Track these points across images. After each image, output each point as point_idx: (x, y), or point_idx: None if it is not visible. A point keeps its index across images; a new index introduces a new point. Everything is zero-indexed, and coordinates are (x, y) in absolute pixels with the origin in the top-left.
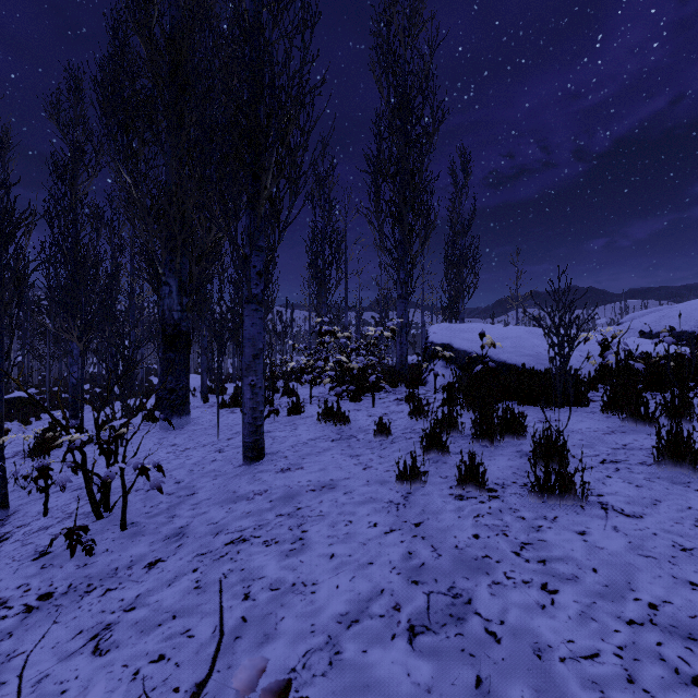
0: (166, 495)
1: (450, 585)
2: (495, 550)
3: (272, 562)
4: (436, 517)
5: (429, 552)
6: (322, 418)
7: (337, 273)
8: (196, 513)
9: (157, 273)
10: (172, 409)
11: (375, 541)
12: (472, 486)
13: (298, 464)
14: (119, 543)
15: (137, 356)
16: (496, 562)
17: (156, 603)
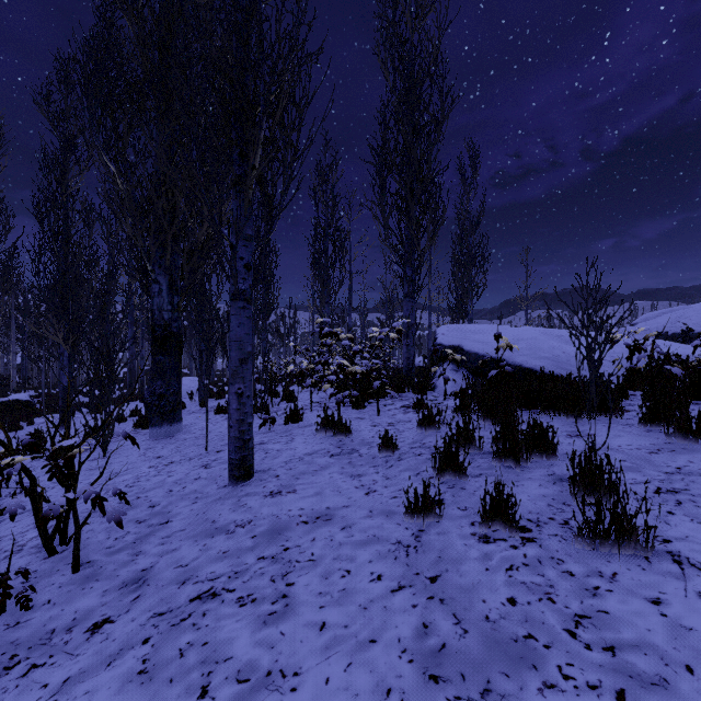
0: (135, 523)
1: (484, 686)
2: (541, 625)
3: (244, 632)
4: (457, 568)
5: (450, 625)
6: (321, 428)
7: (341, 272)
8: (165, 549)
9: (146, 270)
10: (162, 416)
11: (379, 604)
12: (500, 524)
13: (290, 485)
14: (66, 591)
15: (139, 357)
16: (545, 647)
17: (85, 696)
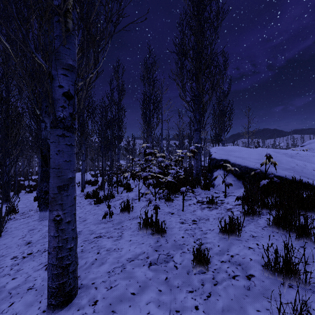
0: None
1: None
2: None
3: None
4: None
5: None
6: (142, 227)
7: (157, 119)
8: None
9: (36, 114)
10: (47, 204)
11: None
12: None
13: None
14: None
15: None
16: None
17: None
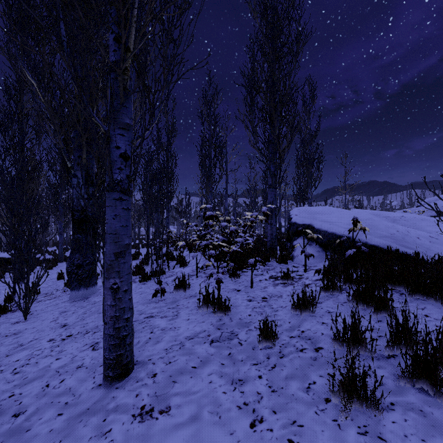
0: None
1: None
2: None
3: None
4: None
5: None
6: (202, 304)
7: (220, 170)
8: None
9: (67, 166)
10: (80, 282)
11: None
12: None
13: (165, 396)
14: None
15: None
16: None
17: None
